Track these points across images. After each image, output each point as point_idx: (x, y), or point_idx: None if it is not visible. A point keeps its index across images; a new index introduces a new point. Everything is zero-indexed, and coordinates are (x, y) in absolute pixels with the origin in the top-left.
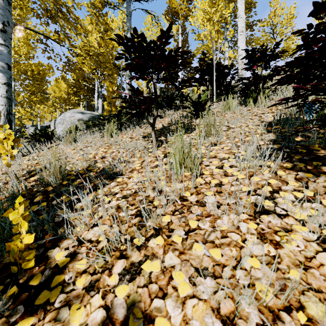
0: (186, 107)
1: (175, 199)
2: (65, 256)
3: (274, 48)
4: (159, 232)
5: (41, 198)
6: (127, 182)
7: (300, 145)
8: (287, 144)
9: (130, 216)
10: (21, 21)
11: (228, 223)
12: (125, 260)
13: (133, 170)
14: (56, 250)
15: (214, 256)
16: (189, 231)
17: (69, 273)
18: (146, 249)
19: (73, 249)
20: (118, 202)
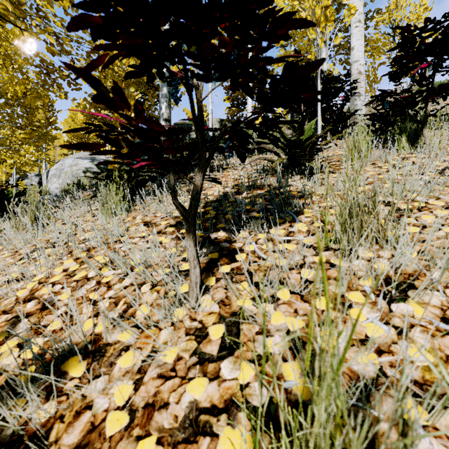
0: (271, 152)
1: None
2: None
3: None
4: None
5: None
6: None
7: None
8: None
9: None
10: None
11: None
12: None
13: (90, 445)
14: None
15: None
16: None
17: None
18: None
19: None
20: None
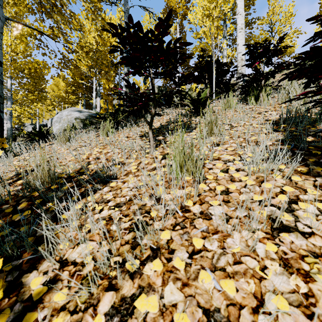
0: (185, 105)
1: (176, 209)
2: (42, 283)
3: (278, 43)
4: (156, 253)
5: (26, 205)
6: (121, 187)
7: (312, 146)
8: (298, 145)
9: (123, 231)
10: (18, 18)
11: (241, 243)
12: (114, 293)
13: (129, 173)
14: (33, 275)
15: (227, 291)
16: (193, 253)
17: (43, 310)
18: (141, 278)
19: (52, 274)
20: (110, 212)
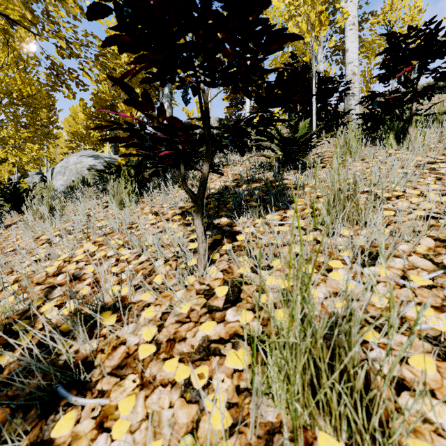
0: (268, 148)
1: None
2: None
3: None
4: None
5: None
6: None
7: None
8: None
9: None
10: None
11: None
12: None
13: (128, 365)
14: None
15: None
16: None
17: None
18: None
19: None
20: None
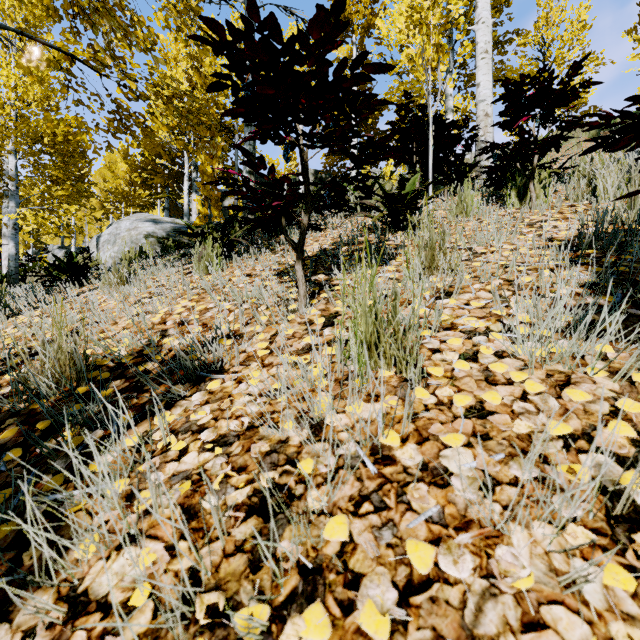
0: (372, 207)
1: (360, 455)
2: None
3: (570, 76)
4: (314, 583)
5: (14, 435)
6: (233, 394)
7: None
8: (636, 296)
9: (232, 513)
10: (31, 33)
11: (535, 562)
12: None
13: (250, 360)
14: None
15: None
16: (410, 588)
17: None
18: None
19: (45, 638)
20: (203, 458)
